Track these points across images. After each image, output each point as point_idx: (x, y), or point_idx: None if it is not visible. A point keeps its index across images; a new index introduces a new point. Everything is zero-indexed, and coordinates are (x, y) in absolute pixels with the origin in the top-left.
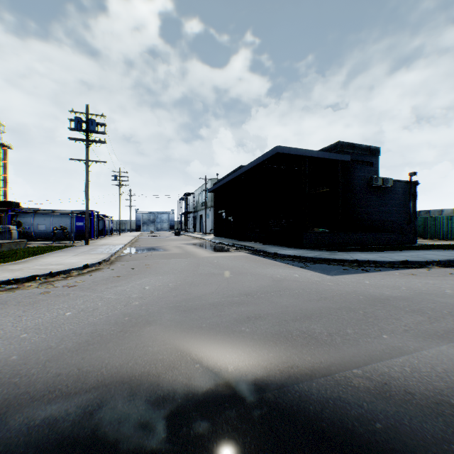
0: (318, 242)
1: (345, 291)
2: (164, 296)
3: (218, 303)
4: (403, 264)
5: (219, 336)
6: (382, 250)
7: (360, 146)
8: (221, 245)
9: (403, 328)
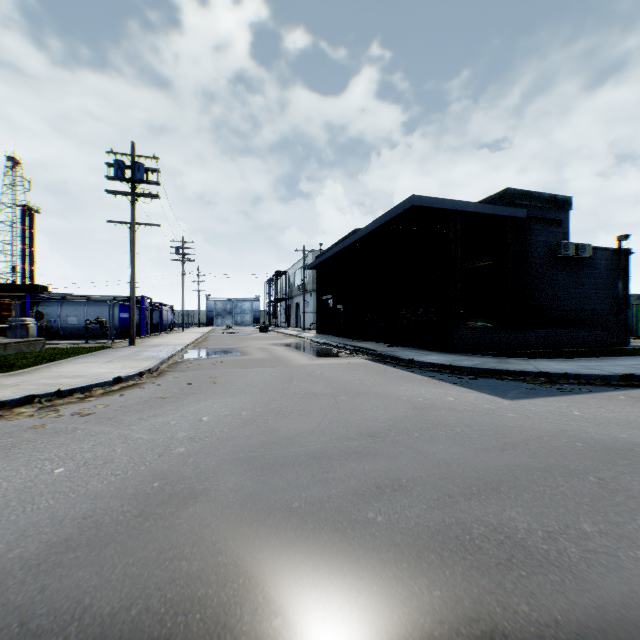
0: (475, 344)
1: (544, 430)
2: (230, 437)
3: (323, 452)
4: (626, 380)
5: (325, 534)
6: (580, 356)
7: (539, 195)
8: (327, 346)
9: None
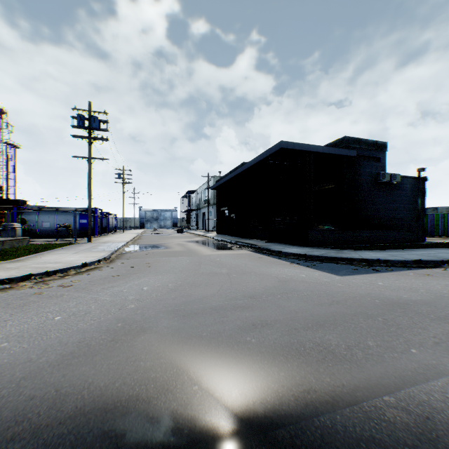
0: (323, 240)
1: (358, 293)
2: (162, 299)
3: (221, 306)
4: (416, 263)
5: (221, 348)
6: (391, 249)
7: (366, 141)
8: (224, 242)
9: (433, 340)
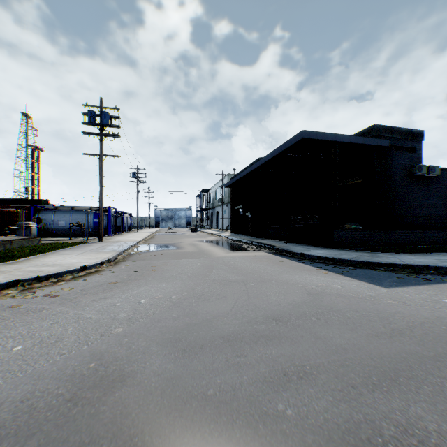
0: (350, 241)
1: (422, 317)
2: (160, 318)
3: (236, 335)
4: None
5: (237, 429)
6: (433, 251)
7: (399, 130)
8: (238, 242)
9: None
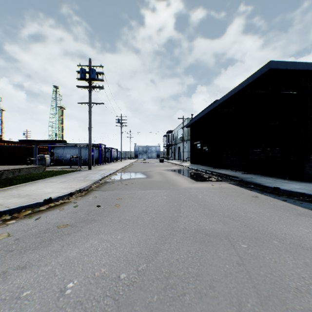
0: None
1: None
2: None
3: None
4: None
5: None
6: None
7: None
8: (199, 172)
9: None
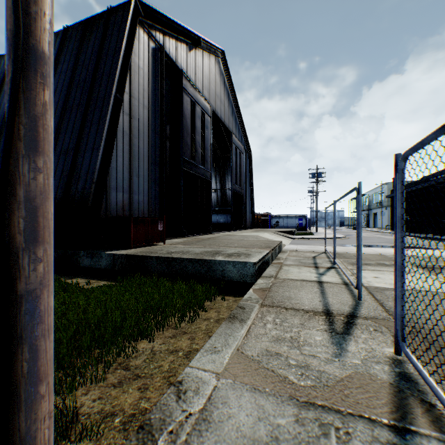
0: None
1: None
2: (382, 242)
3: None
4: None
5: None
6: None
7: None
8: None
9: None
